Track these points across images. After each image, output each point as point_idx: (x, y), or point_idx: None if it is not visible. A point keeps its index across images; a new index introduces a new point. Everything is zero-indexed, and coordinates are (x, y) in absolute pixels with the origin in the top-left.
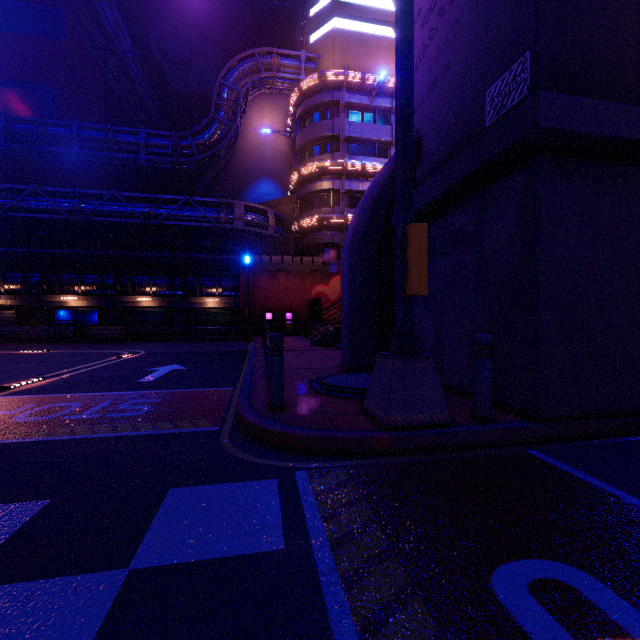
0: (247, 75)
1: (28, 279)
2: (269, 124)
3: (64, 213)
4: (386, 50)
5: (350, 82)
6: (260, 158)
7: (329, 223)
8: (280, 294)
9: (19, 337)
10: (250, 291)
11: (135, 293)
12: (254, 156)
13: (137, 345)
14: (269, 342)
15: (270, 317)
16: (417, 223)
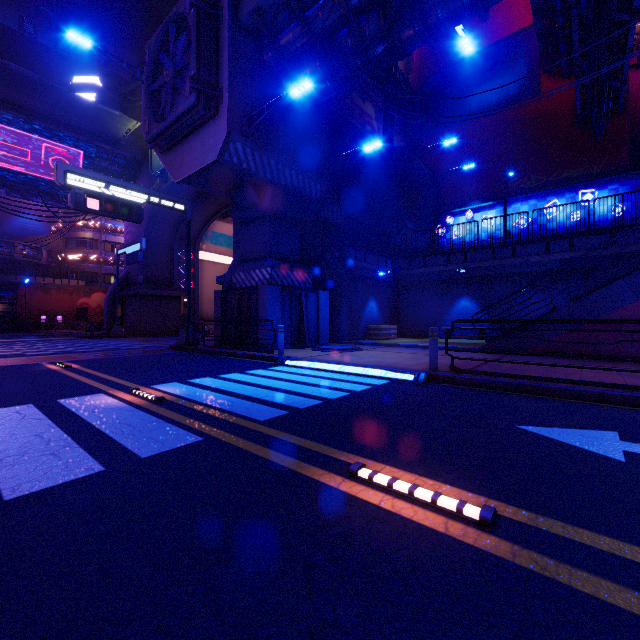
0: None
1: None
2: None
3: None
4: None
5: None
6: None
7: (91, 259)
8: (52, 303)
9: None
10: (27, 301)
11: None
12: None
13: None
14: (91, 324)
15: (44, 318)
16: (120, 305)
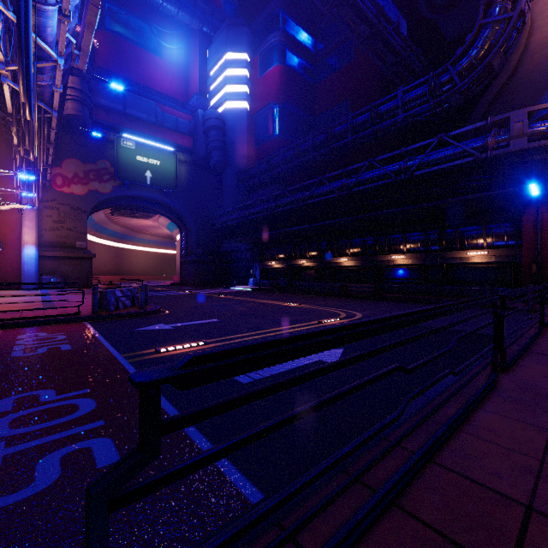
0: None
1: (320, 247)
2: None
3: (336, 191)
4: None
5: None
6: None
7: None
8: None
9: (310, 290)
10: (541, 236)
11: (391, 252)
12: None
13: (373, 305)
14: None
15: None
16: None
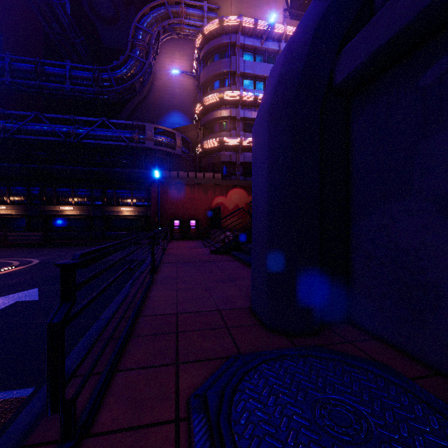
0: (158, 21)
1: None
2: (178, 67)
3: None
4: (274, 3)
5: (245, 27)
6: (171, 95)
7: (227, 145)
8: (186, 204)
9: None
10: (160, 201)
11: (59, 203)
12: (166, 93)
13: (46, 251)
14: None
15: (177, 223)
16: None
